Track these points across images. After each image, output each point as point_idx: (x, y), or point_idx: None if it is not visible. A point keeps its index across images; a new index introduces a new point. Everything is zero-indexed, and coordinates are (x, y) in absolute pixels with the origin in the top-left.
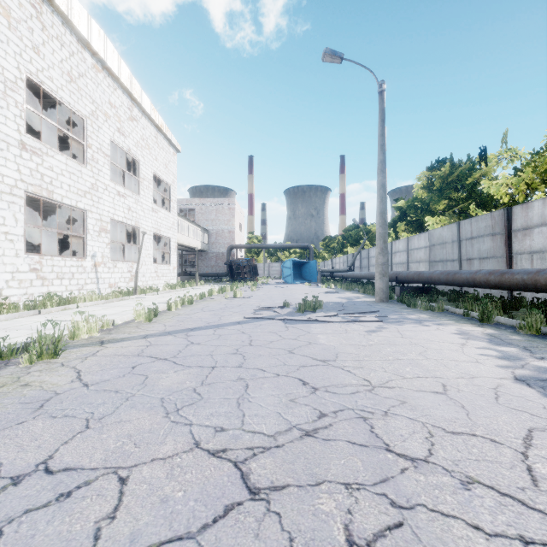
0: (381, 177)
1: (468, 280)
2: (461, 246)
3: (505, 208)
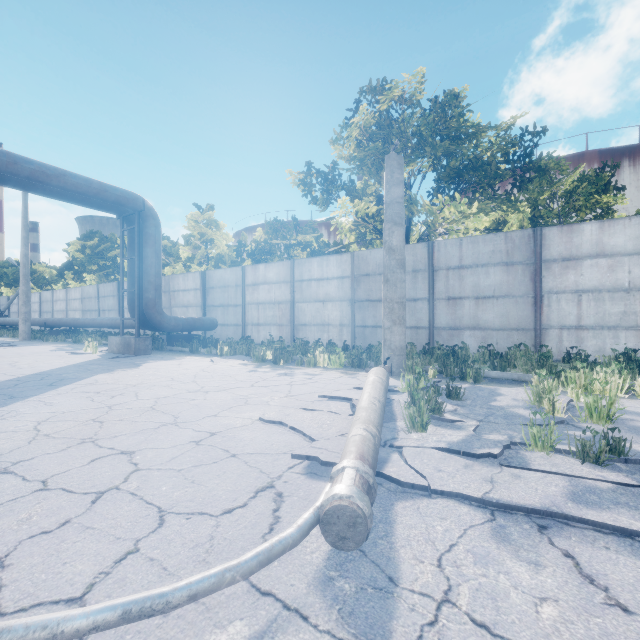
0: (25, 249)
1: (83, 324)
2: (100, 301)
3: (118, 282)
